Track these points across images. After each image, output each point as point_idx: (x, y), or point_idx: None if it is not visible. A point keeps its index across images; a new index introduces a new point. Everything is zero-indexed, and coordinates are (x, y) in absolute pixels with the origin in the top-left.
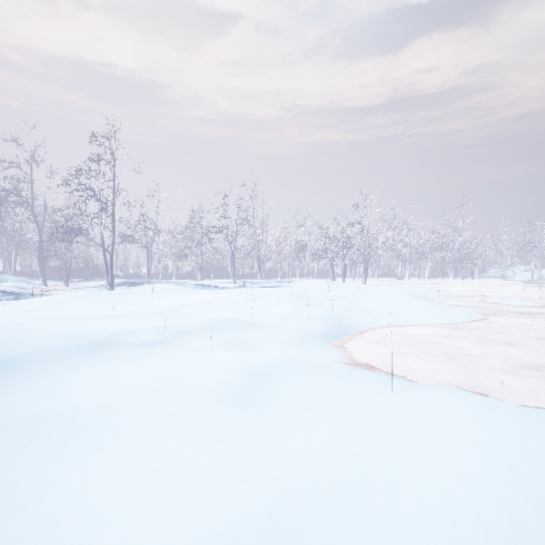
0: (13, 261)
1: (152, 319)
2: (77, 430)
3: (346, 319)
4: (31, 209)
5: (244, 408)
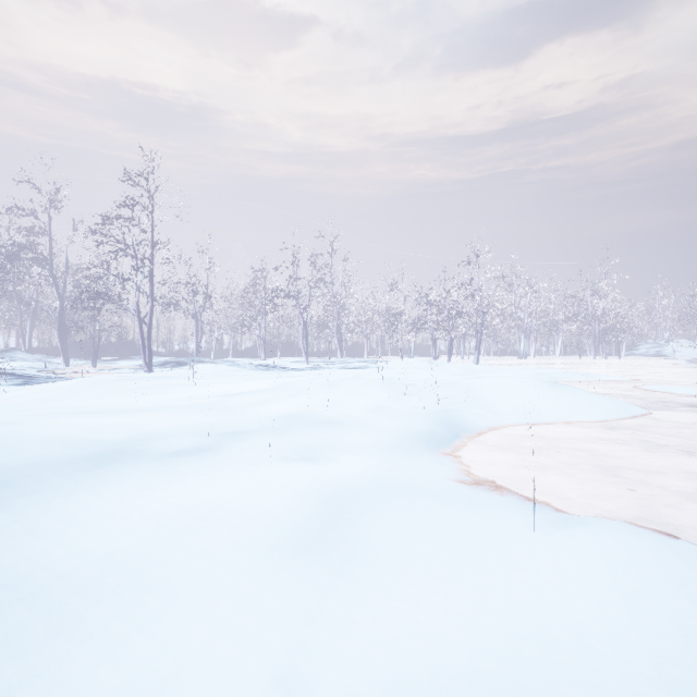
0: (28, 335)
1: (193, 415)
2: (51, 605)
3: (456, 415)
4: (49, 269)
5: (314, 562)
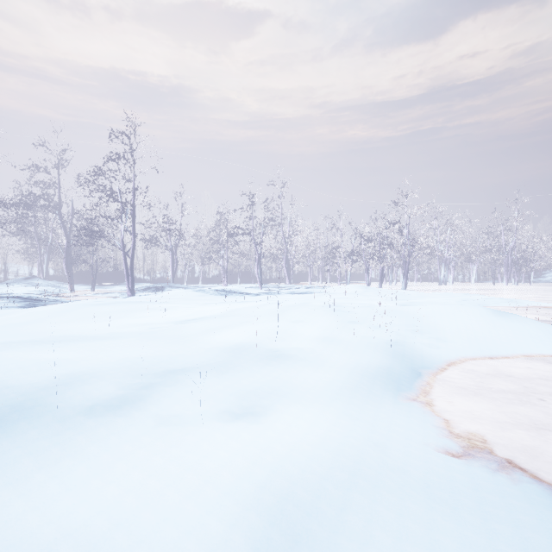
0: (45, 266)
1: (141, 346)
2: None
3: (408, 346)
4: (58, 214)
5: None
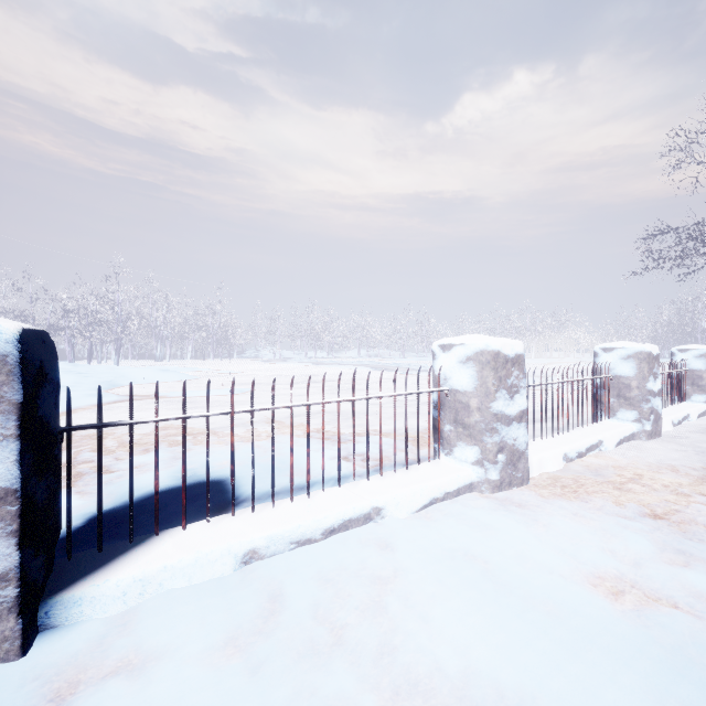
0: None
1: None
2: None
3: (117, 382)
4: None
5: None
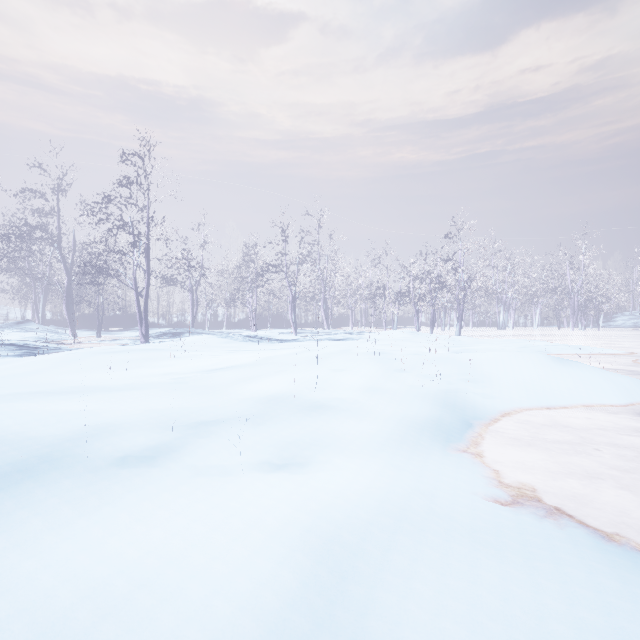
0: (41, 308)
1: (166, 397)
2: None
3: (459, 396)
4: (58, 247)
5: None
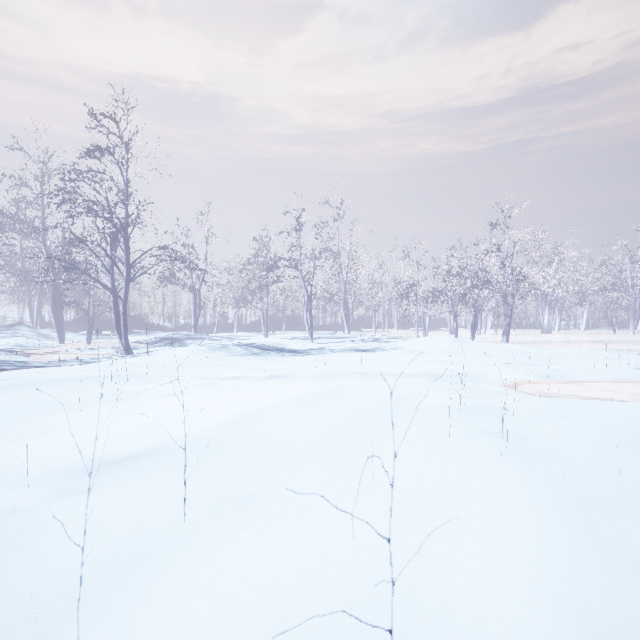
0: (35, 310)
1: None
2: None
3: None
4: (42, 241)
5: None
